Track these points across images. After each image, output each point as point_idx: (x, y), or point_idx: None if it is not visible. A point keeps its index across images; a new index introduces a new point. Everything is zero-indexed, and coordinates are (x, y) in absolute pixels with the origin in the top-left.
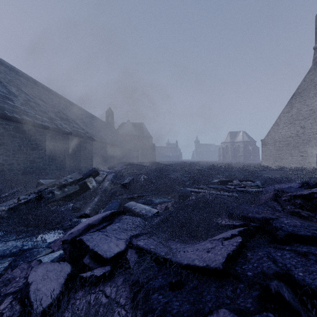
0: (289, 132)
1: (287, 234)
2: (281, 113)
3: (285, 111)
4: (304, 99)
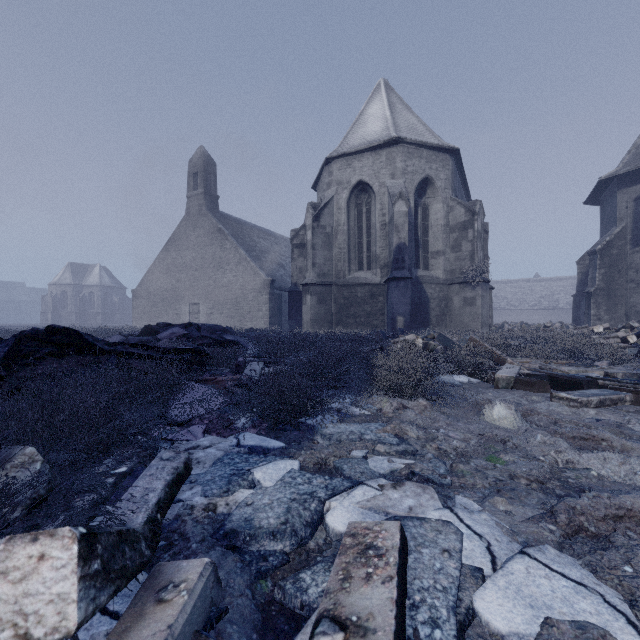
0: (165, 284)
1: (128, 335)
2: (157, 259)
3: (161, 257)
4: (179, 249)
